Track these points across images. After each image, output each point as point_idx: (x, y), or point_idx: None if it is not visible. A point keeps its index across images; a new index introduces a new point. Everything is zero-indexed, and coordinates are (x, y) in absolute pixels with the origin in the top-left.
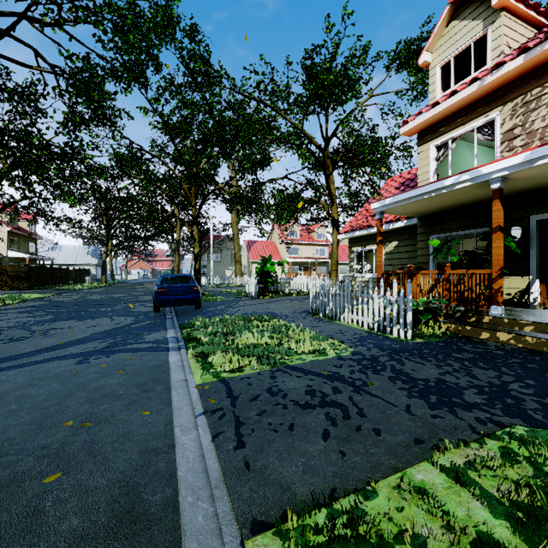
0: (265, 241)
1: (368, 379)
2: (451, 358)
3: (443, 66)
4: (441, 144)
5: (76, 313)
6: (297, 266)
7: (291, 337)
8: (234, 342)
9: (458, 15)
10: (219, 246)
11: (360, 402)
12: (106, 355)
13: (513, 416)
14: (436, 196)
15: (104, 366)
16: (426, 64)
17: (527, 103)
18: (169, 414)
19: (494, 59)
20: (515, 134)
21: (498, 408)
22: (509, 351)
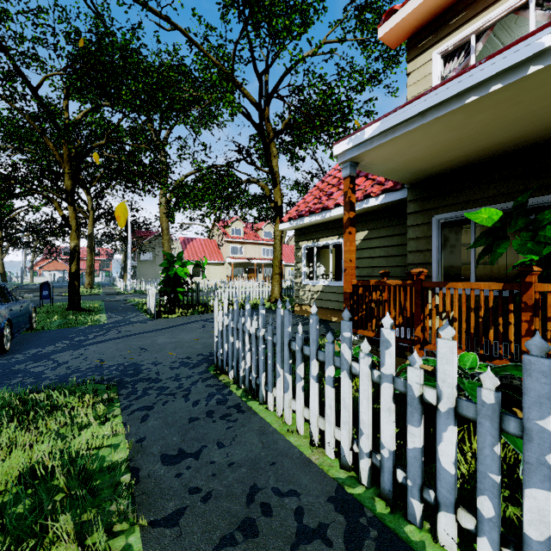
0: (204, 239)
1: None
2: None
3: None
4: (454, 48)
5: None
6: (241, 268)
7: None
8: None
9: None
10: (152, 243)
11: None
12: None
13: None
14: (496, 97)
15: None
16: None
17: None
18: None
19: None
20: None
21: None
22: None
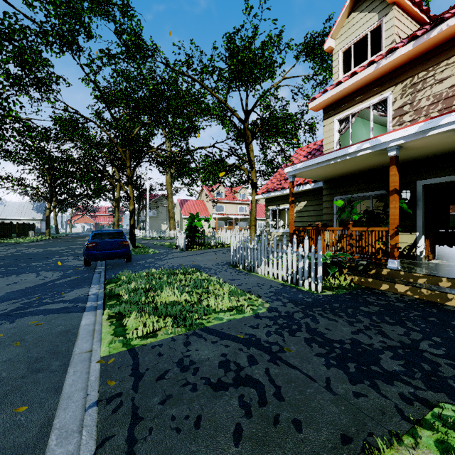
0: (195, 200)
1: (285, 343)
2: (360, 312)
3: (344, 52)
4: (343, 118)
5: (3, 269)
6: (223, 221)
7: (211, 292)
8: (154, 299)
9: (357, 8)
10: (156, 203)
11: (277, 376)
12: (10, 320)
13: (436, 389)
14: (340, 162)
15: (0, 336)
16: (331, 49)
17: (415, 84)
18: (52, 408)
19: (387, 46)
20: (404, 110)
21: (418, 377)
22: (408, 303)
